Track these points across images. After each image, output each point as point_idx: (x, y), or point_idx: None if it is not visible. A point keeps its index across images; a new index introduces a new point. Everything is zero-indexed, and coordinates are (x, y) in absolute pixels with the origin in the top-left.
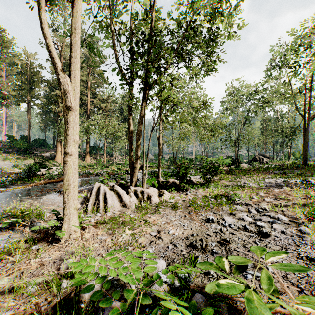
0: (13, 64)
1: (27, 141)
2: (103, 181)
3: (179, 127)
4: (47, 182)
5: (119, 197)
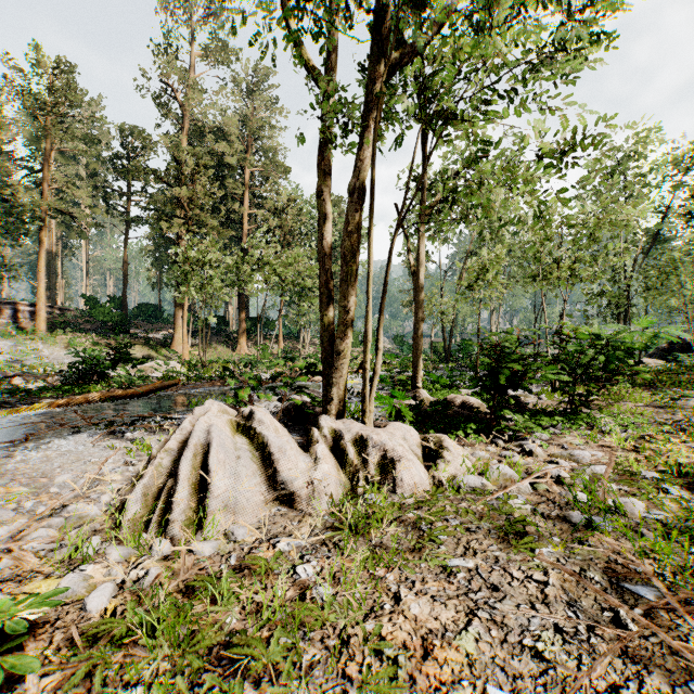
0: (89, 141)
1: (121, 307)
2: (237, 396)
3: (480, 233)
4: (108, 396)
5: (268, 461)
